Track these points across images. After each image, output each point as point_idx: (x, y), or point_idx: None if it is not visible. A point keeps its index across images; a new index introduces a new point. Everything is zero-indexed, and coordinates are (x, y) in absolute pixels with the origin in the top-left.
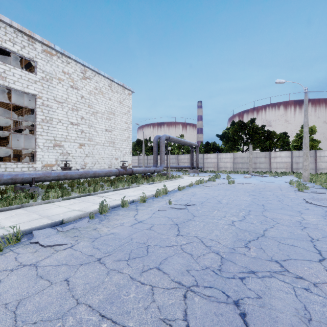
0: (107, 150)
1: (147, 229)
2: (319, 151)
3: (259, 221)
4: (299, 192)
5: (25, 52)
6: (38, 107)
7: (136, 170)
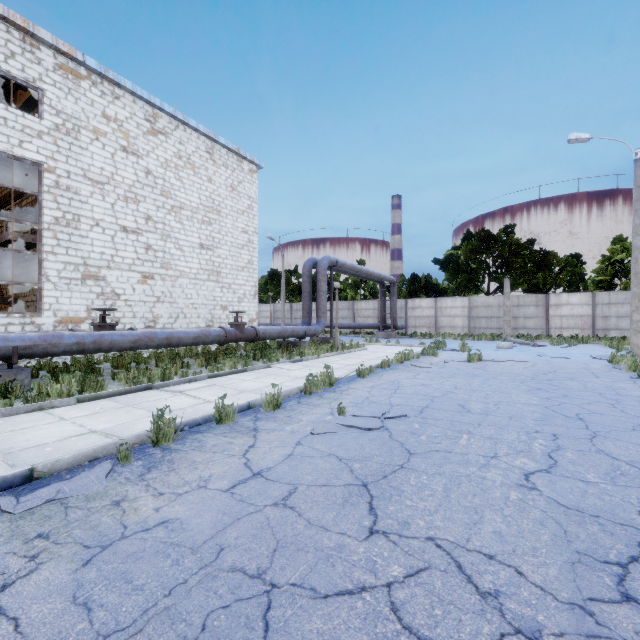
0: (203, 289)
1: (277, 505)
2: None
3: (602, 473)
4: None
5: (15, 68)
6: (45, 191)
7: (264, 332)
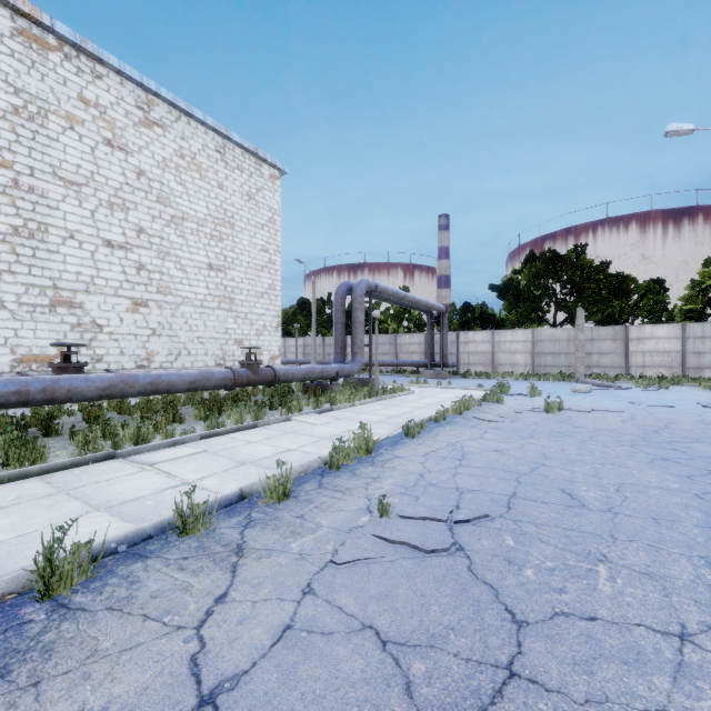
0: (212, 319)
1: None
2: None
3: None
4: None
5: None
6: None
7: (285, 373)
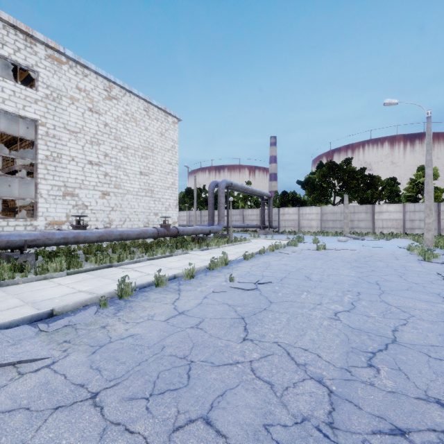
0: (142, 202)
1: (193, 328)
2: (443, 203)
3: (379, 312)
4: (426, 263)
5: (20, 58)
6: (39, 138)
7: (183, 231)
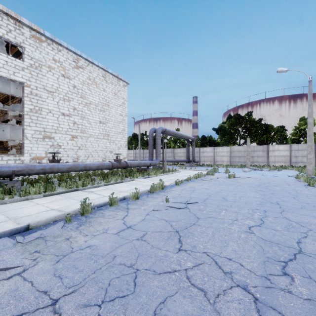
0: (101, 143)
1: (138, 239)
2: None
3: (283, 227)
4: (311, 188)
5: (11, 37)
6: (25, 96)
7: (130, 164)
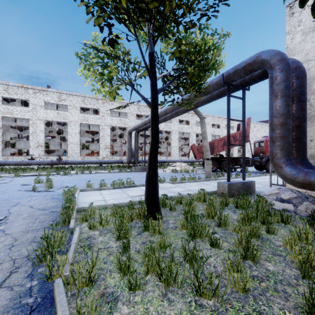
0: None
1: None
2: None
3: None
4: None
5: None
6: None
7: None
